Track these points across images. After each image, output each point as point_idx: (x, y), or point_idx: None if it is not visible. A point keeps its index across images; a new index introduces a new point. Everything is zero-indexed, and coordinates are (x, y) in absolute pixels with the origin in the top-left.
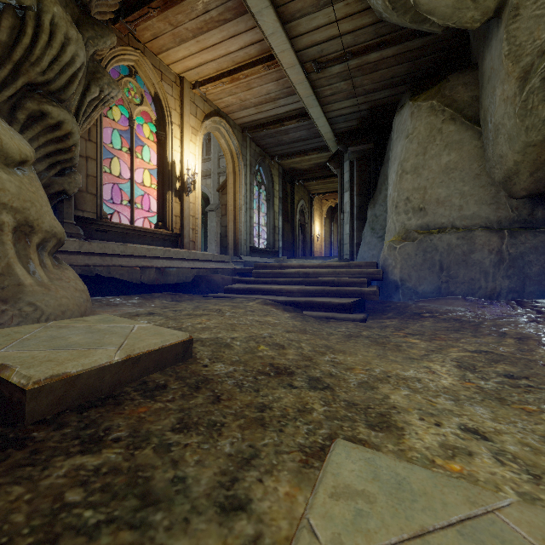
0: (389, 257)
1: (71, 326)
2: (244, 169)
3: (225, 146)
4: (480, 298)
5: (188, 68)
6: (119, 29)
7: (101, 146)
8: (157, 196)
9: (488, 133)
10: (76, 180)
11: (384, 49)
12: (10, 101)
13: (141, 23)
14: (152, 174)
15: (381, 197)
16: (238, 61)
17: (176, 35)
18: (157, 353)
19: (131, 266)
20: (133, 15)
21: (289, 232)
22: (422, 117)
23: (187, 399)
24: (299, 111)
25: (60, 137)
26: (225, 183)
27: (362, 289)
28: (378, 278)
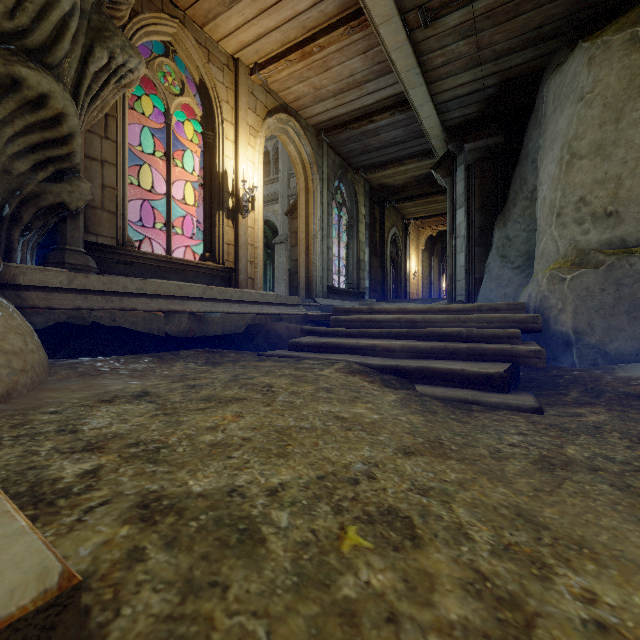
0: (551, 295)
1: None
2: (320, 184)
3: (294, 154)
4: None
5: (244, 44)
6: None
7: (124, 148)
8: (203, 218)
9: None
10: (80, 189)
11: None
12: None
13: None
14: (199, 192)
15: (515, 210)
16: (311, 26)
17: None
18: None
19: (151, 311)
20: None
21: (377, 269)
22: (613, 60)
23: None
24: (394, 99)
25: (47, 121)
26: (295, 204)
27: (514, 347)
28: (534, 328)
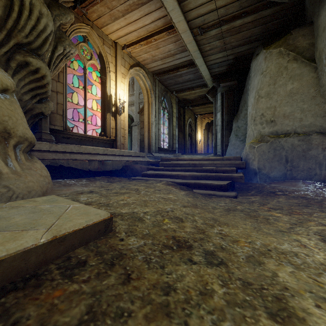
0: (250, 153)
1: (21, 206)
2: (154, 99)
3: (142, 85)
4: (316, 181)
5: (120, 36)
6: (77, 12)
7: (66, 85)
8: (100, 116)
9: (323, 67)
10: (49, 106)
11: (245, 17)
12: (6, 55)
13: (90, 8)
14: (98, 103)
15: (242, 114)
16: (151, 30)
17: (112, 15)
18: (81, 232)
19: (82, 160)
20: (85, 3)
21: (182, 138)
22: (273, 60)
23: (101, 279)
24: (188, 61)
25: (38, 78)
26: (142, 108)
27: (232, 174)
28: (242, 167)
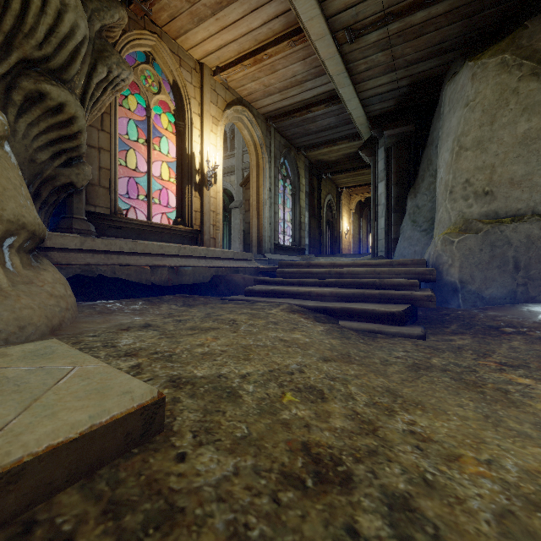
0: (444, 253)
1: None
2: (268, 161)
3: (248, 137)
4: None
5: (208, 52)
6: (134, 11)
7: (115, 137)
8: (175, 190)
9: None
10: (84, 172)
11: (433, 5)
12: (4, 80)
13: (156, 1)
14: (171, 169)
15: (423, 185)
16: (261, 40)
17: (194, 13)
18: (74, 446)
19: (140, 266)
20: None
21: (315, 229)
22: (489, 78)
23: None
24: (328, 94)
25: (63, 122)
26: (248, 177)
27: (412, 293)
28: (430, 278)
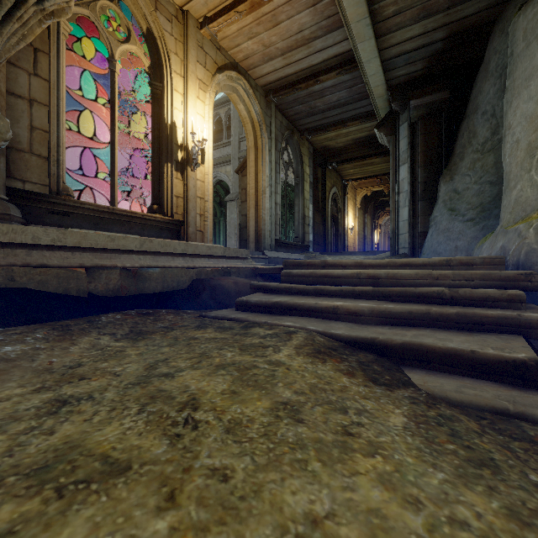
0: None
1: None
2: (268, 143)
3: (244, 113)
4: None
5: None
6: None
7: (59, 88)
8: (151, 169)
9: None
10: None
11: None
12: None
13: None
14: (149, 145)
15: (464, 163)
16: None
17: None
18: None
19: (69, 267)
20: None
21: (319, 224)
22: None
23: None
24: (340, 58)
25: None
26: (245, 162)
27: (521, 314)
28: (528, 287)
